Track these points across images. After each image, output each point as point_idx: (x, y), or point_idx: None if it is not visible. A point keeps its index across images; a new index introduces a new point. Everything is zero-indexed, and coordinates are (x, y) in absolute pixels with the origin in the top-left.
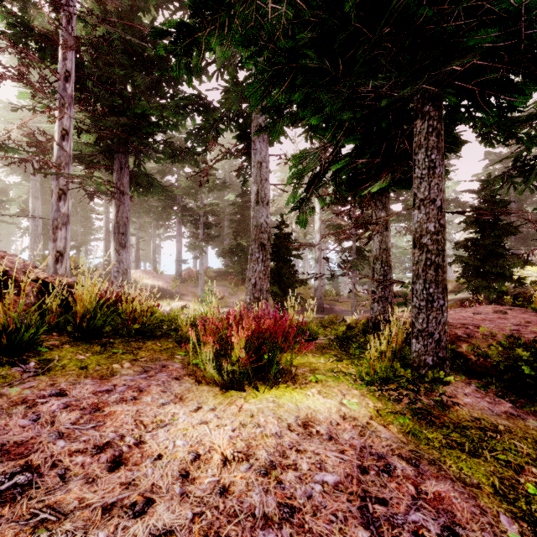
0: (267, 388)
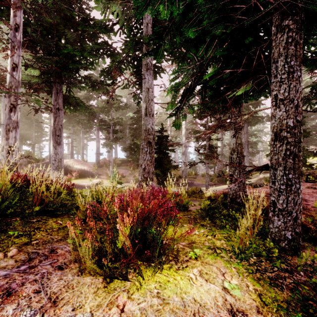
0: (151, 271)
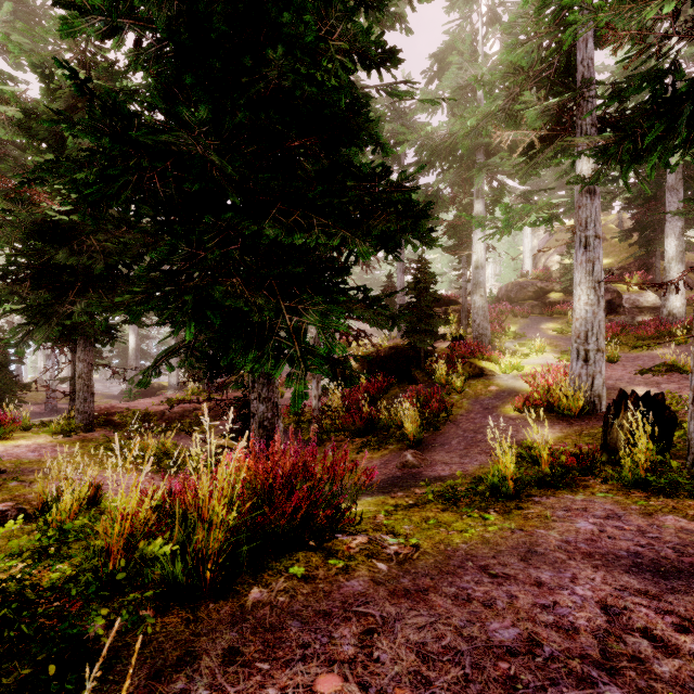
0: None
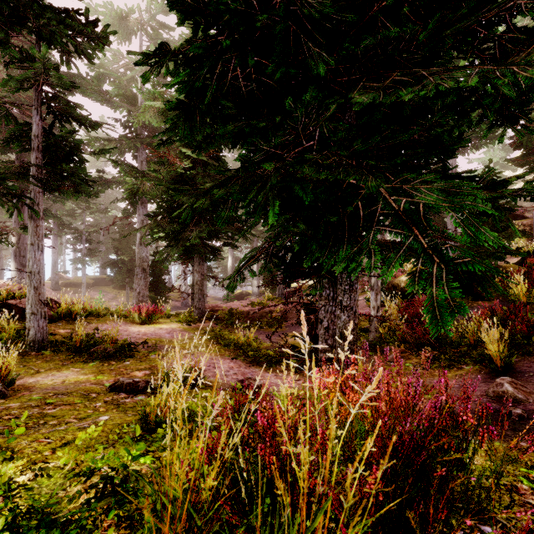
0: (151, 324)
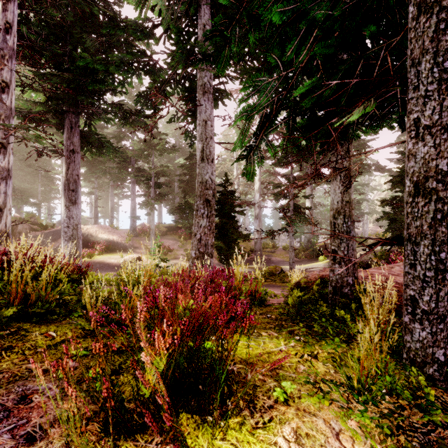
0: (207, 435)
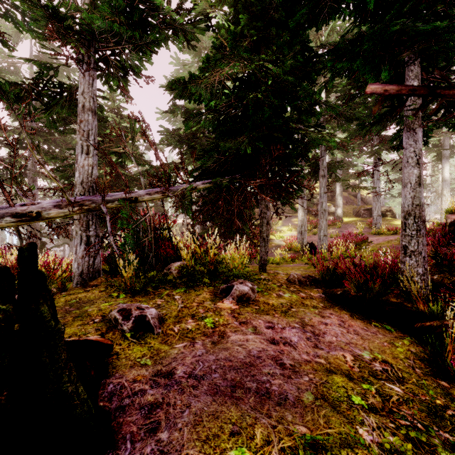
0: None
